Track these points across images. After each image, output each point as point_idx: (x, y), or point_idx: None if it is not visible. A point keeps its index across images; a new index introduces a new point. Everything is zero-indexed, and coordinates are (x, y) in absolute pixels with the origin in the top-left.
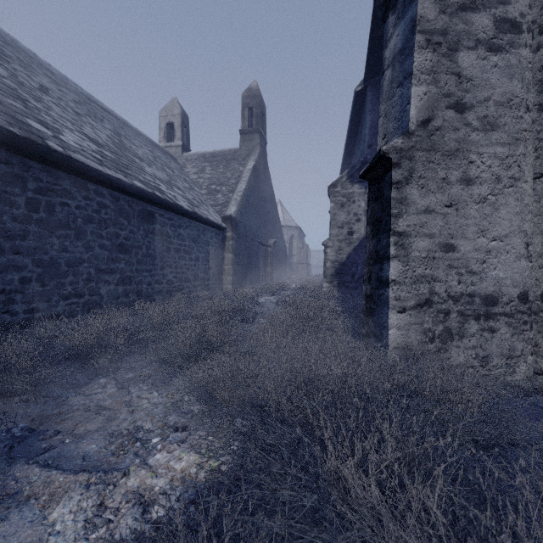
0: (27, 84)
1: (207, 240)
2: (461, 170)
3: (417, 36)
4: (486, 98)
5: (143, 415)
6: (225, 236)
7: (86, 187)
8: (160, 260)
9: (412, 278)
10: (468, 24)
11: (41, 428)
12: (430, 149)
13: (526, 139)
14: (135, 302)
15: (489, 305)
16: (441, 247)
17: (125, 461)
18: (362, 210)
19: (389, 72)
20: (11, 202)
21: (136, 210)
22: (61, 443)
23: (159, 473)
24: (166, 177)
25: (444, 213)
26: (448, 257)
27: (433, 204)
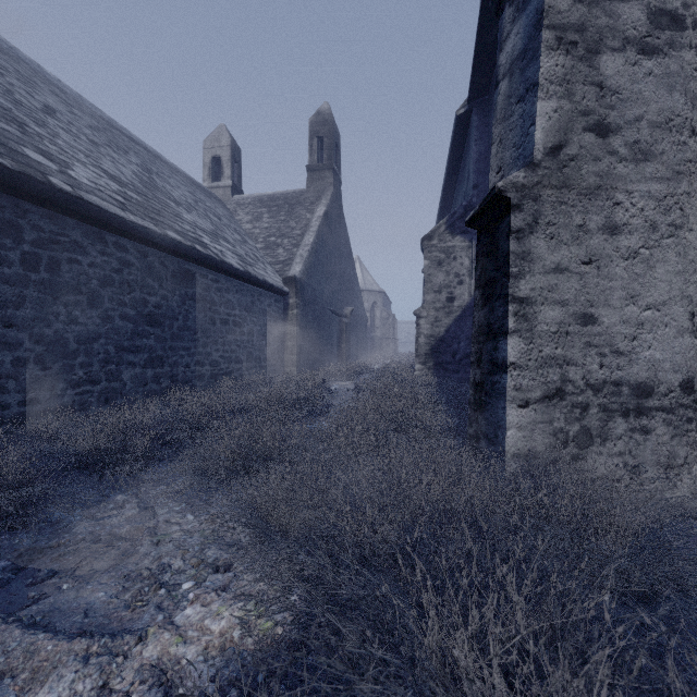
0: (27, 103)
1: (264, 308)
2: (603, 215)
3: (544, 33)
4: (637, 118)
5: (172, 548)
6: (287, 303)
7: (104, 239)
8: (202, 334)
9: (538, 361)
10: (613, 17)
11: (31, 568)
12: (562, 186)
13: (691, 173)
14: (168, 390)
15: (642, 396)
16: (577, 318)
17: (142, 617)
18: (466, 270)
19: (505, 83)
20: (1, 258)
21: (170, 269)
22: (56, 589)
23: (188, 638)
24: (211, 227)
25: (580, 272)
26: (586, 332)
27: (567, 260)
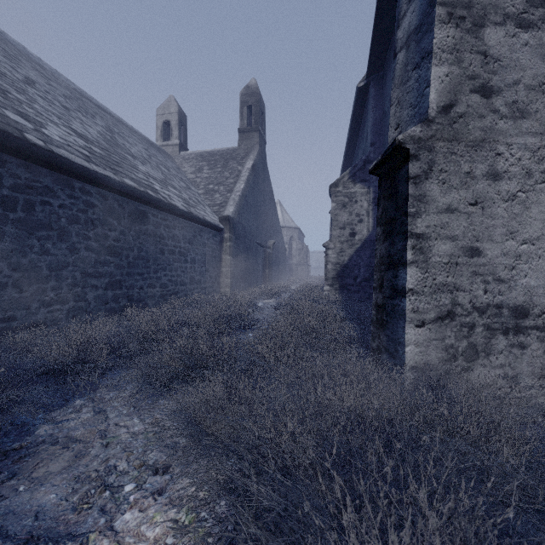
0: (10, 75)
1: (204, 241)
2: (487, 164)
3: (437, 9)
4: (516, 81)
5: (119, 450)
6: (222, 237)
7: (71, 185)
8: (153, 262)
9: (432, 287)
10: None
11: None
12: (452, 139)
13: None
14: (126, 307)
15: (519, 317)
16: (465, 251)
17: (87, 520)
18: (365, 211)
19: (402, 54)
20: None
21: (126, 210)
22: (13, 491)
23: (125, 544)
24: (161, 176)
25: (468, 212)
26: (473, 263)
27: (456, 201)
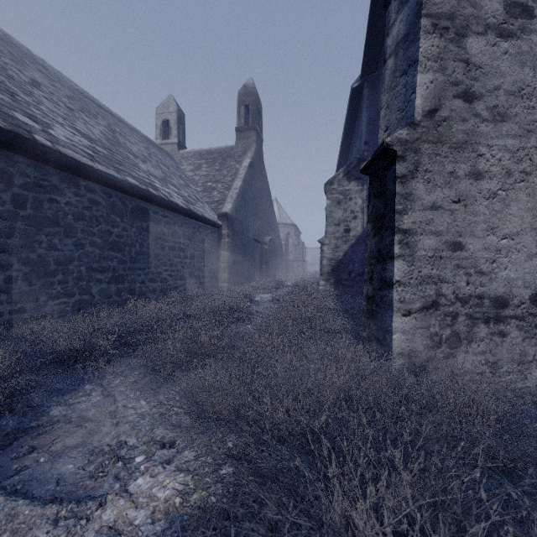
0: (17, 78)
1: (202, 238)
2: (469, 164)
3: (422, 20)
4: (496, 87)
5: (128, 428)
6: (220, 233)
7: (77, 183)
8: (154, 257)
9: (418, 279)
10: (477, 7)
11: (16, 444)
12: (437, 141)
13: None
14: (128, 301)
15: (500, 307)
16: (448, 245)
17: (103, 485)
18: (359, 208)
19: (391, 61)
20: None
21: (129, 207)
22: (35, 462)
23: (139, 503)
24: (161, 174)
25: (451, 209)
26: (456, 256)
27: (440, 199)
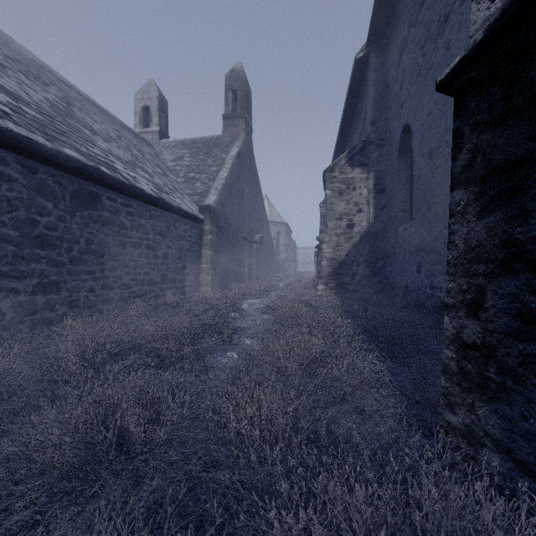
0: None
1: (179, 233)
2: None
3: None
4: None
5: None
6: (202, 229)
7: None
8: (110, 257)
9: None
10: None
11: None
12: None
13: None
14: (66, 316)
15: None
16: None
17: None
18: (364, 199)
19: None
20: None
21: (68, 189)
22: None
23: None
24: (129, 157)
25: None
26: None
27: None
